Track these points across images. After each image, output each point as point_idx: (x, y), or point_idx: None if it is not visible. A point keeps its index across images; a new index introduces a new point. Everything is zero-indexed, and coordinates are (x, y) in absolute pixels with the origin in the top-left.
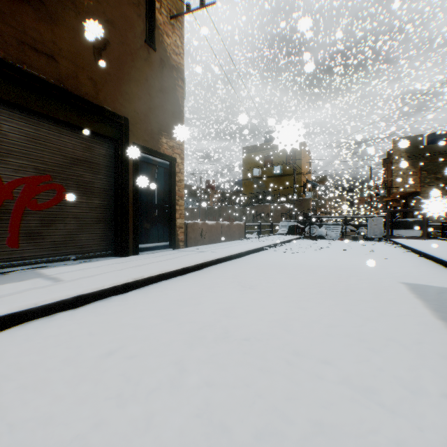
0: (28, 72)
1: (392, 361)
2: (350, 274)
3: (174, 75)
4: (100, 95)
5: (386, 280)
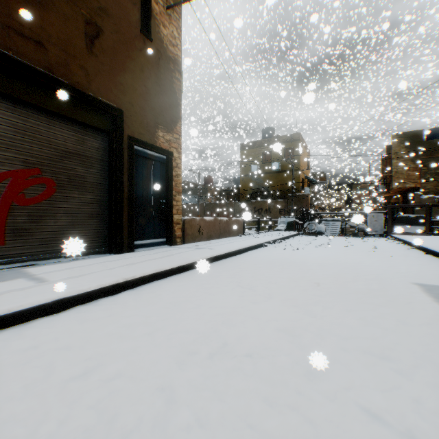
0: (14, 59)
1: (428, 389)
2: (356, 274)
3: (171, 67)
4: (93, 85)
5: (397, 280)
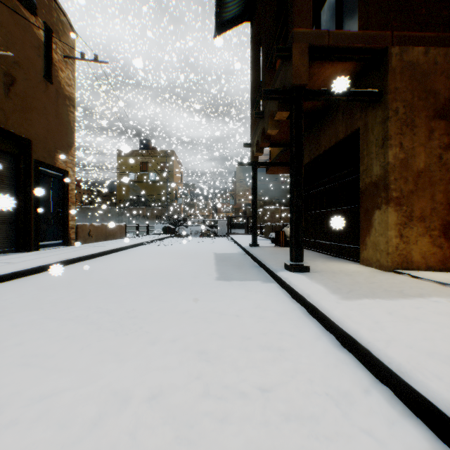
0: None
1: (192, 266)
2: (193, 251)
3: (68, 103)
4: (10, 121)
5: (208, 252)
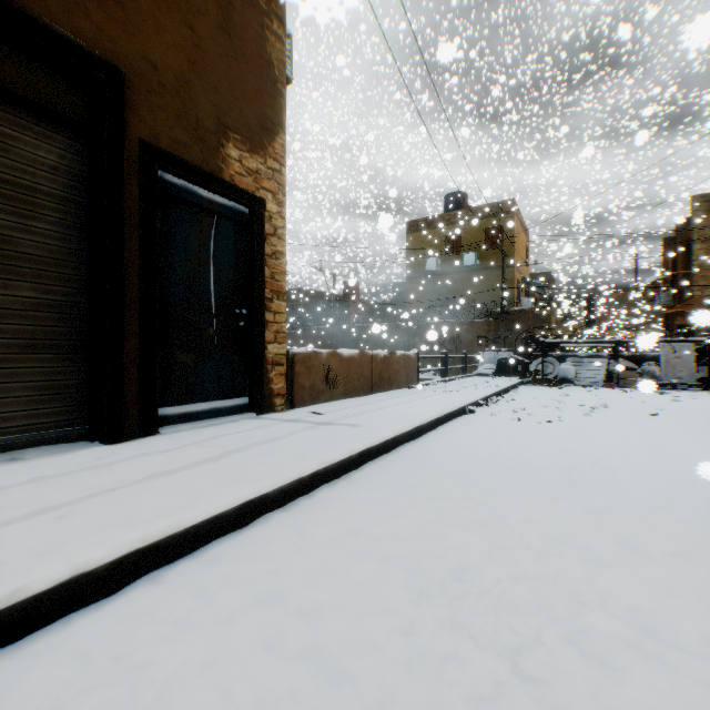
0: None
1: None
2: None
3: (261, 5)
4: None
5: None
